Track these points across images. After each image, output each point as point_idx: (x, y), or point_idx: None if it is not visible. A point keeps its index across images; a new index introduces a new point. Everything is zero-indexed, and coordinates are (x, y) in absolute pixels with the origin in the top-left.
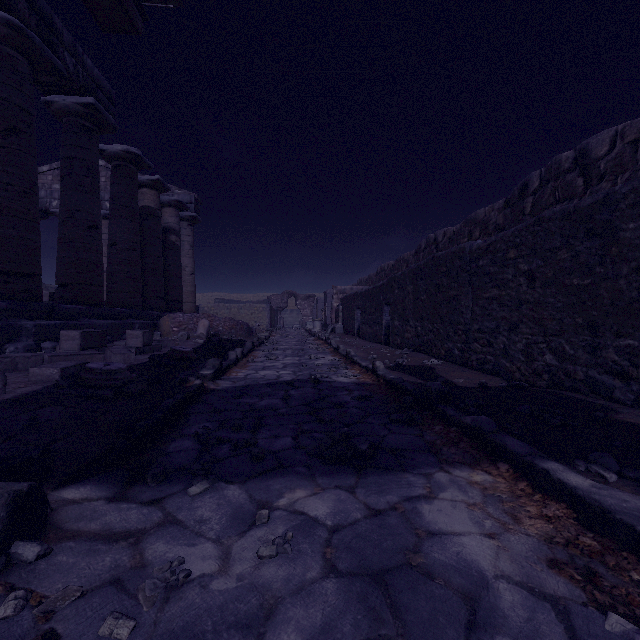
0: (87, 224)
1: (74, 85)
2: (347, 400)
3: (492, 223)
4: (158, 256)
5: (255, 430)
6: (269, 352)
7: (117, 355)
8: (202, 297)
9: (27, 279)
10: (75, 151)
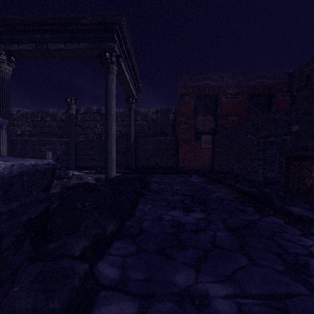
0: None
1: None
2: None
3: None
4: None
5: None
6: None
7: None
8: None
9: None
10: None
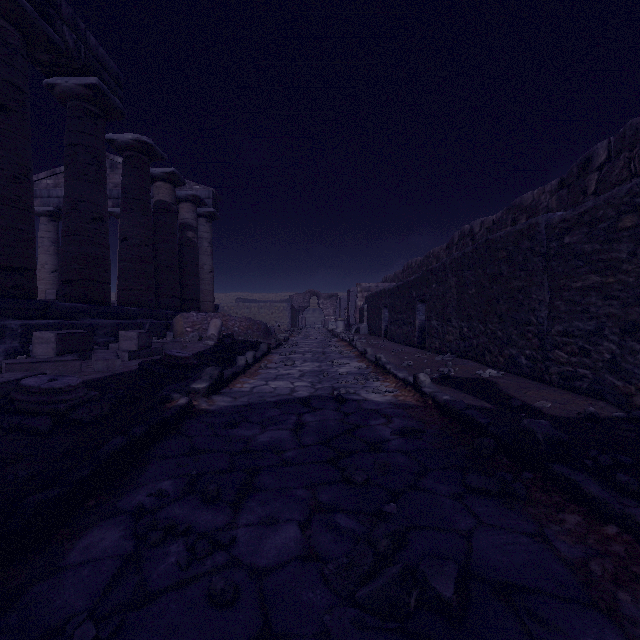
0: (91, 216)
1: (75, 63)
2: (386, 436)
3: (542, 208)
4: (173, 253)
5: (240, 499)
6: (286, 356)
7: (99, 361)
8: (225, 297)
9: (18, 274)
10: (79, 137)
